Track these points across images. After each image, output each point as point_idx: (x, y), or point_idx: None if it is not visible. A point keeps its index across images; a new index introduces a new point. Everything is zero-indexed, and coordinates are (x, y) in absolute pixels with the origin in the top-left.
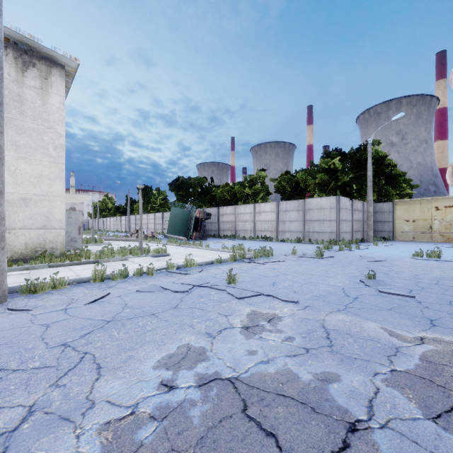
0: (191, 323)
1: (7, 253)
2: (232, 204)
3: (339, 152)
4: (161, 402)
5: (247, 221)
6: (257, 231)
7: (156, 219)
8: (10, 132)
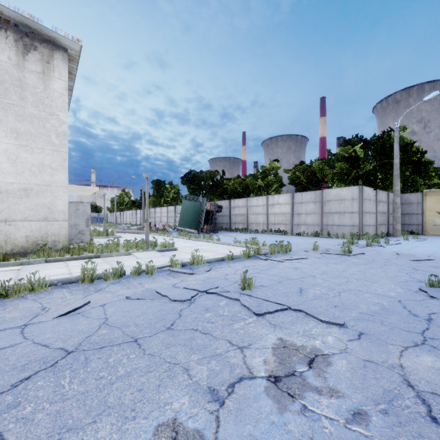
0: (187, 362)
1: (7, 246)
2: (244, 197)
3: (360, 139)
4: None
5: (259, 214)
6: (271, 224)
7: (169, 213)
8: (11, 118)
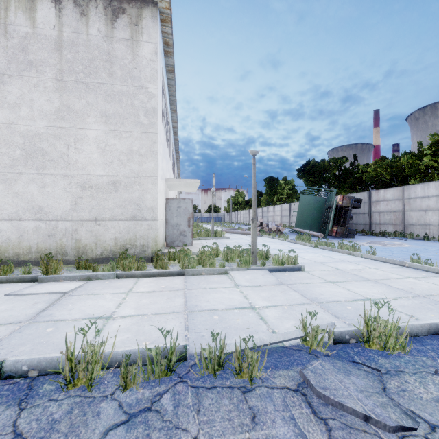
0: None
1: (97, 250)
2: (393, 186)
3: None
4: None
5: (430, 210)
6: None
7: (283, 211)
8: (100, 100)
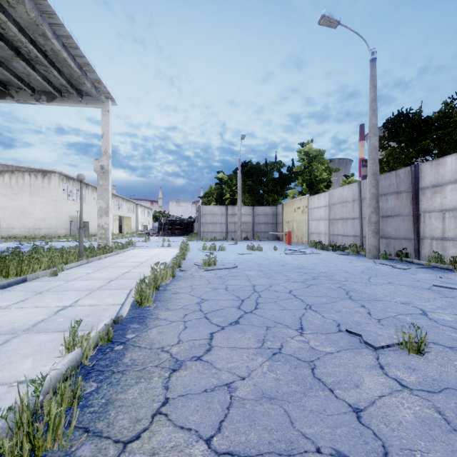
0: None
1: (40, 236)
2: None
3: (241, 166)
4: None
5: None
6: None
7: None
8: (41, 198)
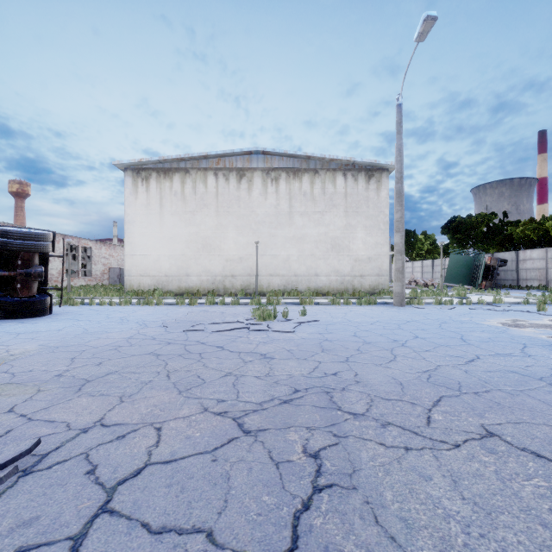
0: (515, 317)
1: (361, 290)
2: (541, 246)
3: None
4: (513, 323)
5: None
6: None
7: (424, 267)
8: (363, 219)
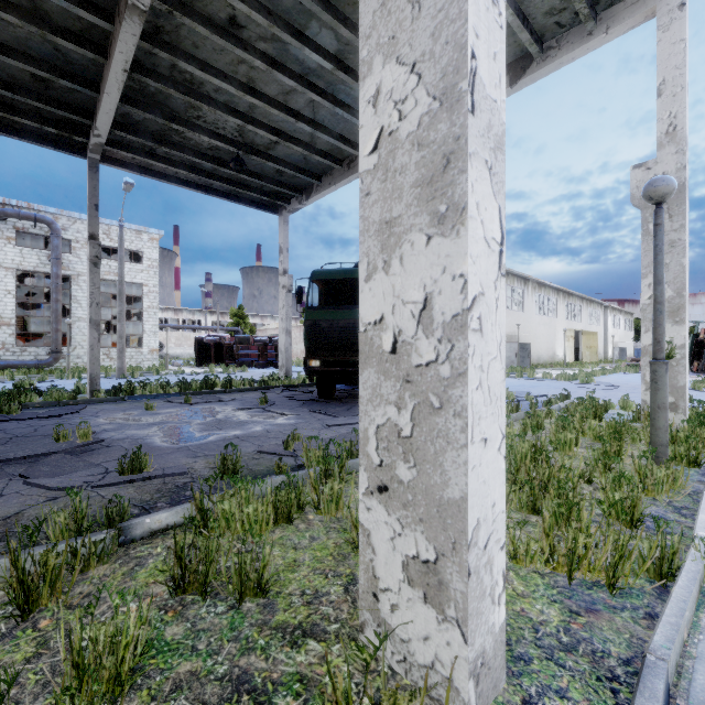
0: None
1: None
2: None
3: None
4: None
5: None
6: None
7: None
8: None
